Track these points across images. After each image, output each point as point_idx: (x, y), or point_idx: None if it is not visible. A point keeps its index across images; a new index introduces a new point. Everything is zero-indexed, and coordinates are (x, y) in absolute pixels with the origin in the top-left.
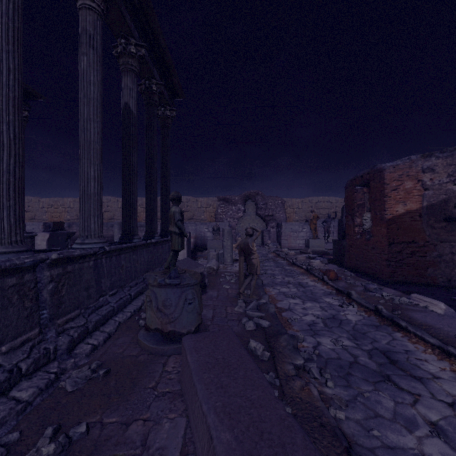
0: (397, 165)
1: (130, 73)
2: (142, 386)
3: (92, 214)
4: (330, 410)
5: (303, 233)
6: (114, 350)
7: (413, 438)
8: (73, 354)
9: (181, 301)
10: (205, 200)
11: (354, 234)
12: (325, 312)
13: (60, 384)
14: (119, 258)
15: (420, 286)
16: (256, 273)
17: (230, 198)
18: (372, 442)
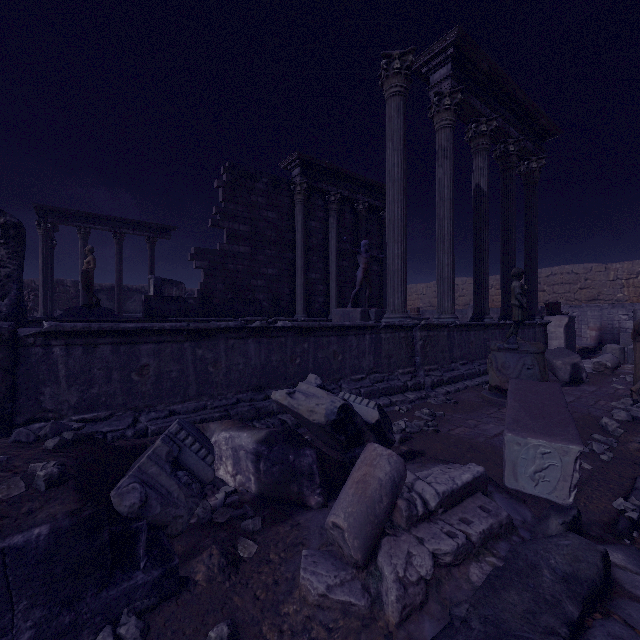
0: None
1: (481, 152)
2: (479, 412)
3: (446, 294)
4: None
5: None
6: (461, 397)
7: None
8: (434, 391)
9: (518, 364)
10: (625, 266)
11: None
12: None
13: (427, 400)
14: (468, 334)
15: None
16: None
17: None
18: None
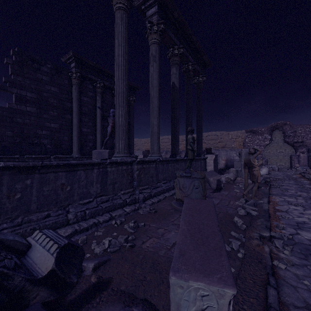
0: None
1: (175, 65)
2: (167, 219)
3: (155, 142)
4: (274, 261)
5: None
6: (160, 205)
7: None
8: (144, 203)
9: (191, 185)
10: (235, 133)
11: None
12: None
13: (138, 211)
14: (168, 165)
15: None
16: (256, 181)
17: (256, 130)
18: (298, 285)
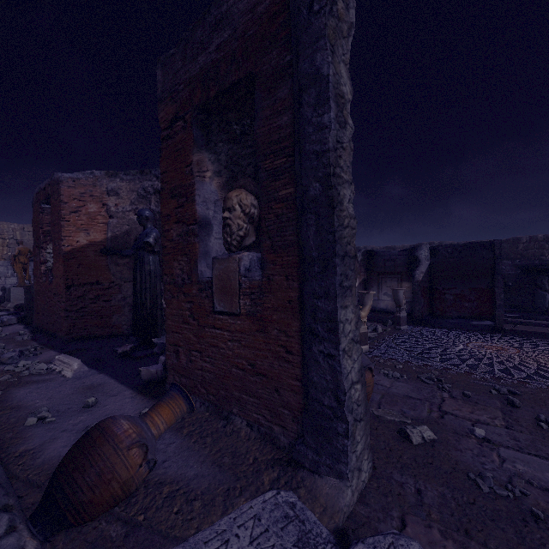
0: (79, 179)
1: None
2: None
3: None
4: None
5: (16, 278)
6: None
7: None
8: None
9: None
10: None
11: (41, 276)
12: None
13: None
14: None
15: (103, 338)
16: None
17: None
18: None
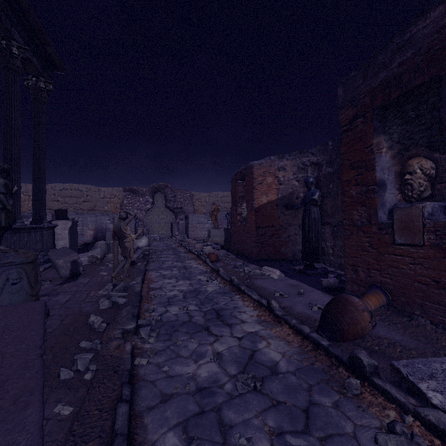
0: (262, 163)
1: None
2: None
3: None
4: (136, 360)
5: (208, 224)
6: None
7: (195, 366)
8: None
9: None
10: (109, 190)
11: (237, 222)
12: (191, 287)
13: None
14: None
15: (276, 261)
16: (129, 256)
17: (137, 189)
18: (158, 376)
